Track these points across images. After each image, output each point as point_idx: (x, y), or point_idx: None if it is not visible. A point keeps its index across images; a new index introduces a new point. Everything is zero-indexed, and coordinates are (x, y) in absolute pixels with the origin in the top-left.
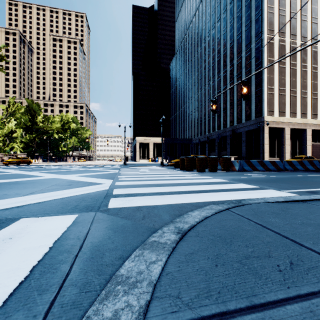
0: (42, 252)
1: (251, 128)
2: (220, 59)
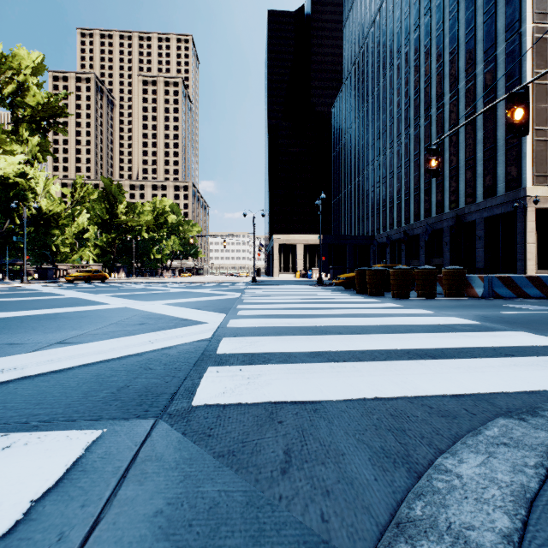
0: None
1: (496, 211)
2: (430, 84)
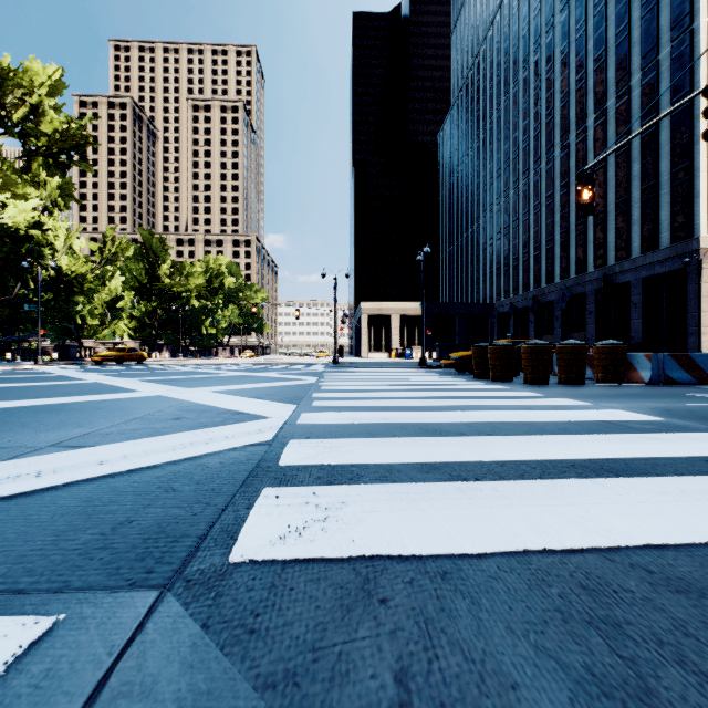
0: None
1: (658, 270)
2: (569, 102)
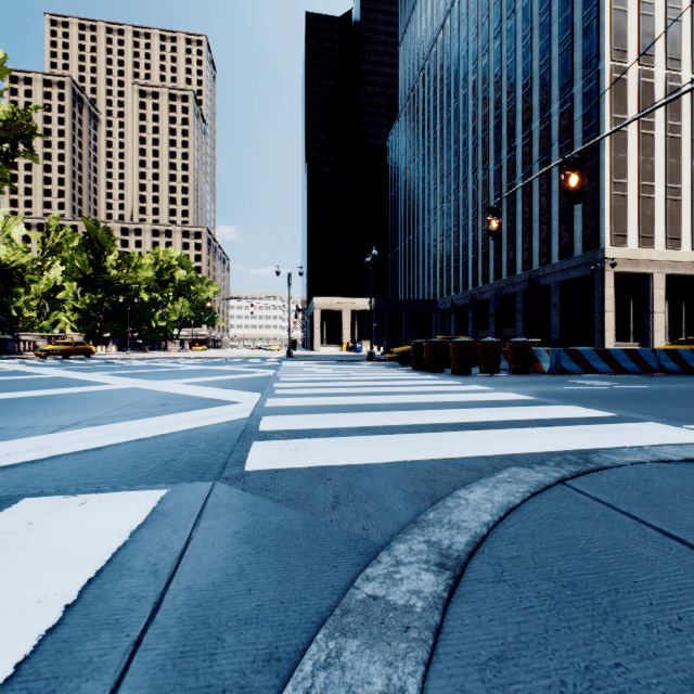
0: (40, 624)
1: (572, 275)
2: (501, 121)
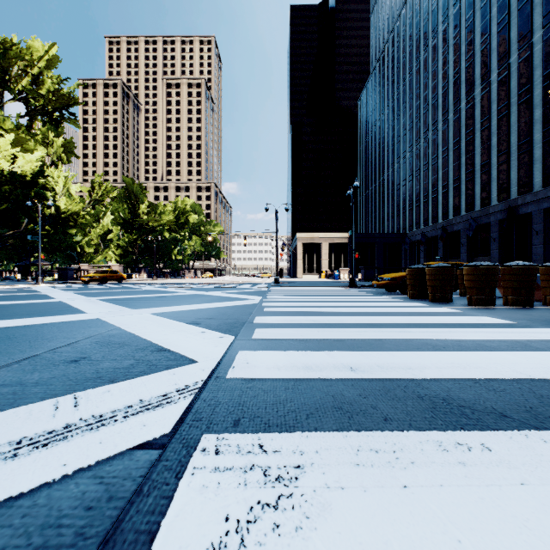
0: None
1: None
2: (474, 62)
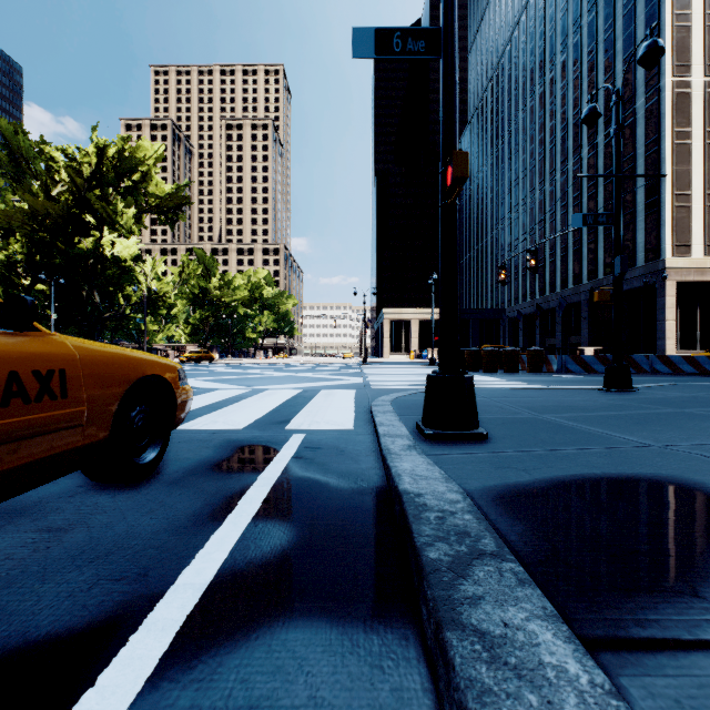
0: (353, 394)
1: (635, 284)
2: (567, 133)
